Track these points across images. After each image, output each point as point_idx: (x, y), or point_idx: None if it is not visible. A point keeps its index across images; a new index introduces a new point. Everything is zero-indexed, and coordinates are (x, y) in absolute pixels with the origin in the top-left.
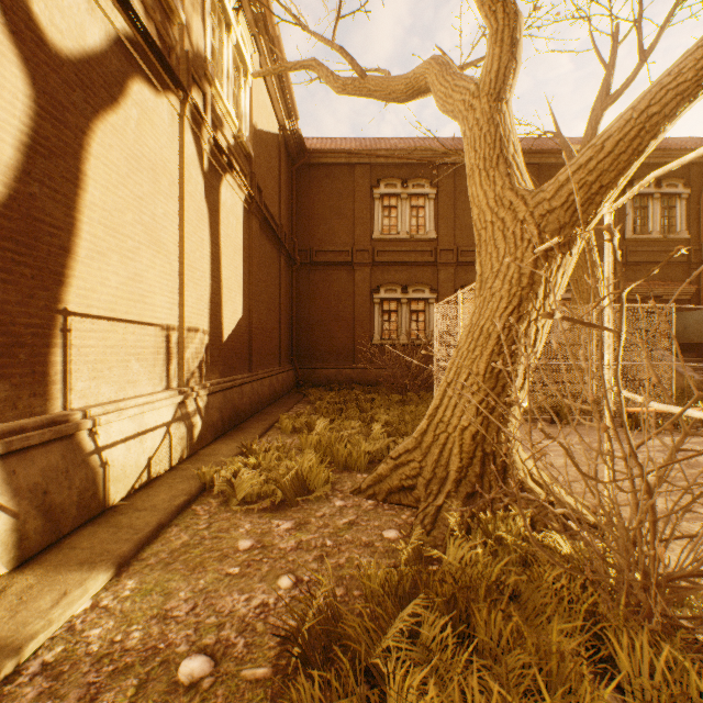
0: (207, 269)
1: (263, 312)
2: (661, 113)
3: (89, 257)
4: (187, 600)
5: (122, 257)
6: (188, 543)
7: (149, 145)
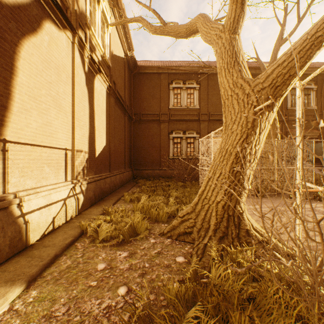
0: (87, 121)
1: (116, 143)
2: (323, 36)
3: (19, 112)
4: (64, 304)
5: (39, 112)
6: (70, 266)
7: (55, 56)
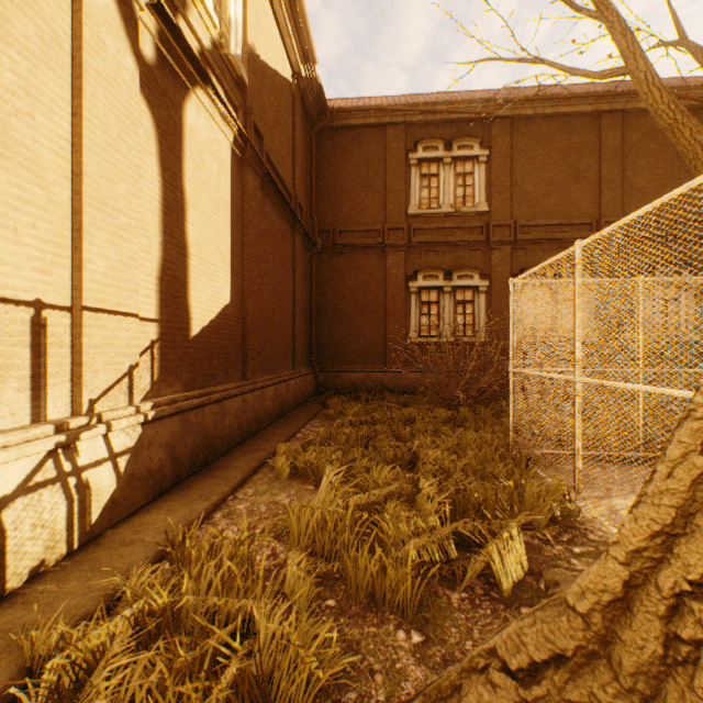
0: (152, 221)
1: (267, 300)
2: None
3: None
4: None
5: None
6: None
7: None
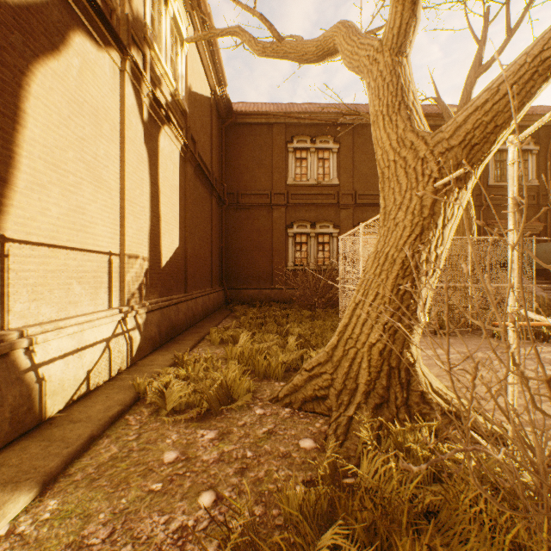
0: (146, 205)
1: (197, 243)
2: None
3: (28, 188)
4: (106, 523)
5: (63, 190)
6: (116, 455)
7: (91, 93)
